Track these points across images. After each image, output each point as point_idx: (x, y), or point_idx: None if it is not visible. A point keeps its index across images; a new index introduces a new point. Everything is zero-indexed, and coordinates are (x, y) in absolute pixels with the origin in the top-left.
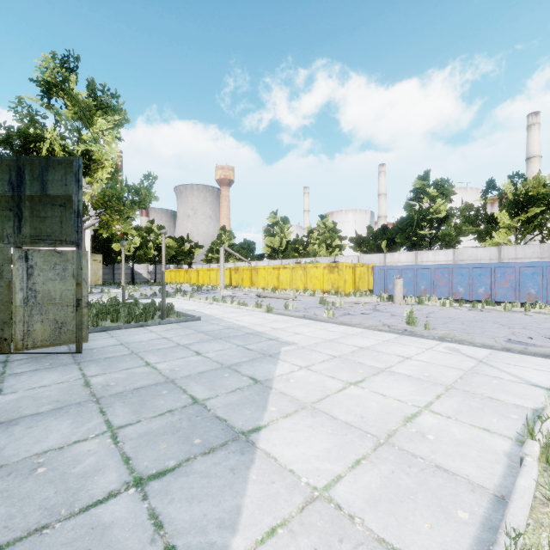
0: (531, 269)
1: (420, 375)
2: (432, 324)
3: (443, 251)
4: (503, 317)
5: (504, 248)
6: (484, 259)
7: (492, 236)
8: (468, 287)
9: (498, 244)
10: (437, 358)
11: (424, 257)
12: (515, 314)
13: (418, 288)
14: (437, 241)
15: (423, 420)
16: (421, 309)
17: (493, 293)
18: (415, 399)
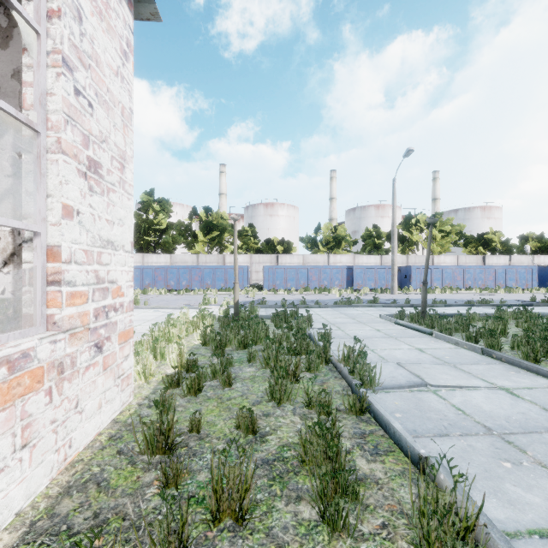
0: (208, 269)
1: (138, 319)
2: (149, 303)
3: (163, 255)
4: (191, 297)
5: (200, 256)
6: (189, 262)
7: (196, 247)
8: (177, 281)
9: (199, 252)
10: (148, 314)
11: (150, 259)
12: (198, 295)
13: (144, 283)
14: (160, 246)
15: (137, 327)
16: (145, 297)
17: (191, 284)
18: (134, 324)
